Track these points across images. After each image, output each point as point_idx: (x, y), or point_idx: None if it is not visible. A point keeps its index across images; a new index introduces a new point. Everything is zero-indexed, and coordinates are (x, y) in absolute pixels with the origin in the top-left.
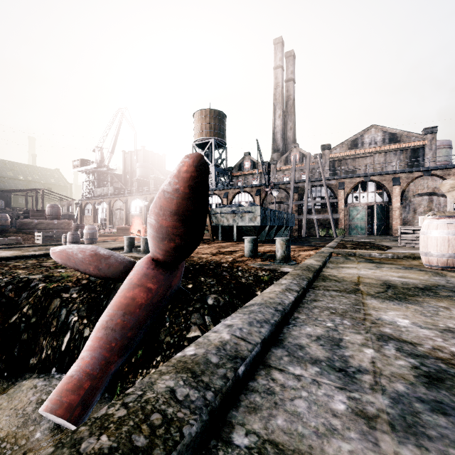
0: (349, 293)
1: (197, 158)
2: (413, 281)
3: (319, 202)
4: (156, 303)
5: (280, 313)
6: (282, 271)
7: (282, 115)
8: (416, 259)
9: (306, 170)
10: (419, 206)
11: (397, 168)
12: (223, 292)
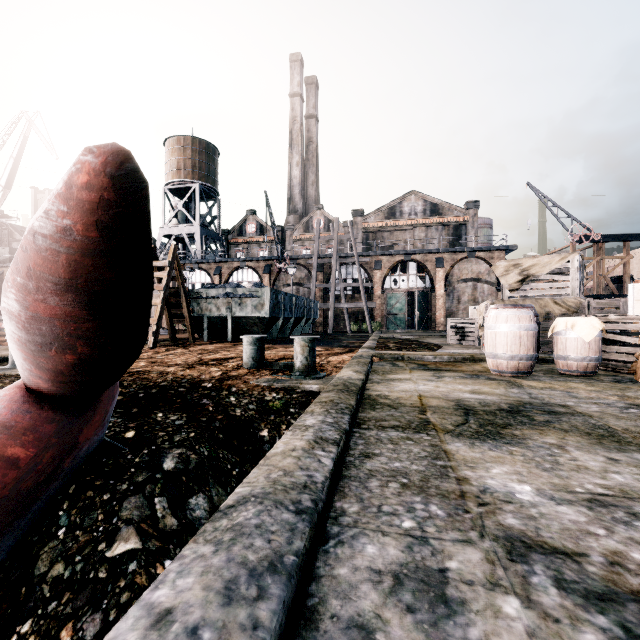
0: (418, 432)
1: (116, 156)
2: (492, 399)
3: (350, 285)
4: (29, 492)
5: (308, 518)
6: (304, 390)
7: (301, 163)
8: (477, 362)
9: (334, 241)
10: (463, 294)
11: (441, 247)
12: (198, 440)
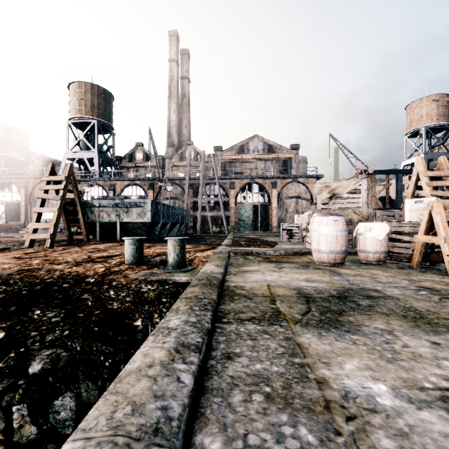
0: (272, 324)
1: None
2: (323, 286)
3: (213, 199)
4: None
5: None
6: (175, 281)
7: (177, 110)
8: (304, 255)
9: (201, 167)
10: (289, 207)
11: (275, 174)
12: (71, 337)
